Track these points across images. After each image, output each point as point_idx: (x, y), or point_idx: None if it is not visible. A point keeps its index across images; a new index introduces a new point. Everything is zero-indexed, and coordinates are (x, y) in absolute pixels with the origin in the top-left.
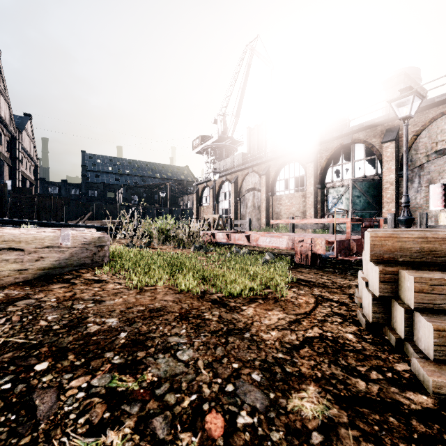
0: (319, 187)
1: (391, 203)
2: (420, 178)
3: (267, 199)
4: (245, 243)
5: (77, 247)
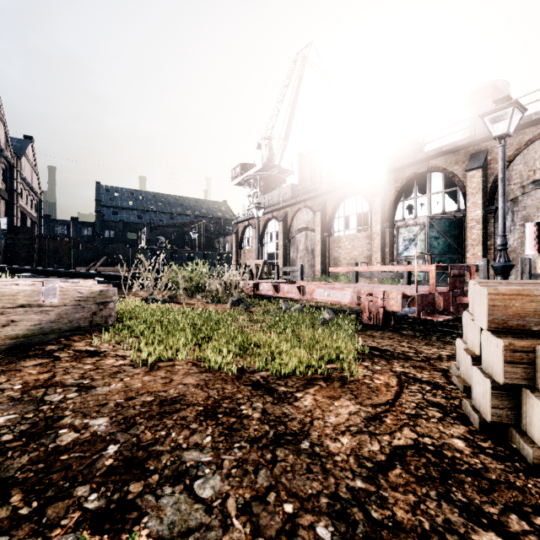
0: (387, 226)
1: (477, 245)
2: (513, 215)
3: (322, 241)
4: (297, 296)
5: (68, 304)
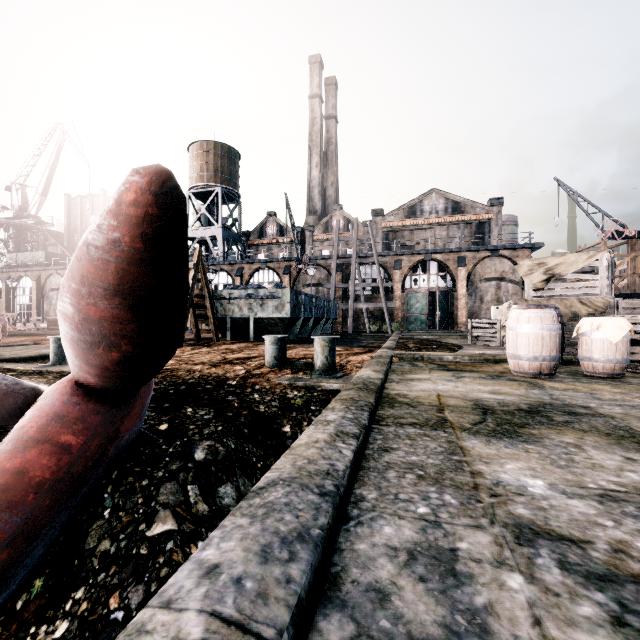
0: None
1: None
2: None
3: None
4: (34, 327)
5: None
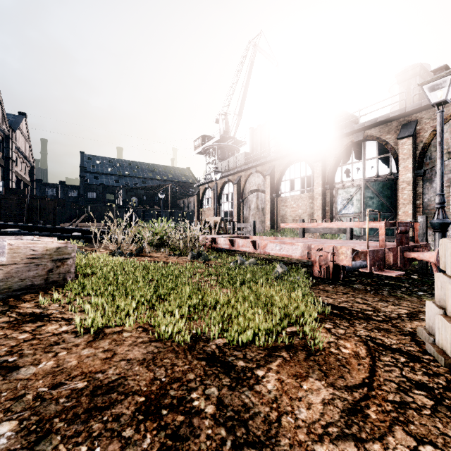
0: (328, 188)
1: (408, 204)
2: None
3: (271, 201)
4: (251, 250)
5: (19, 262)
